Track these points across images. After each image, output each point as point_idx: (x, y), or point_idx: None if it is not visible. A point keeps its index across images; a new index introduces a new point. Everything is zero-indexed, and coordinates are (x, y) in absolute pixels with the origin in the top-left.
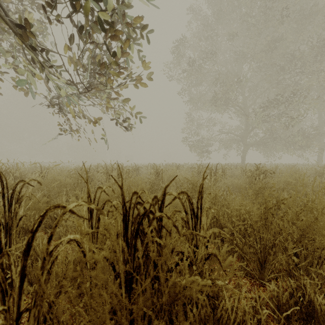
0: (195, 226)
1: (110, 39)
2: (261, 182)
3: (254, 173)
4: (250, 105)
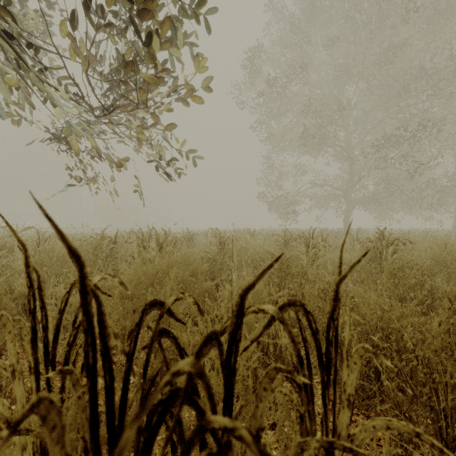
0: (323, 393)
1: (141, 18)
2: (401, 260)
3: (377, 244)
4: (356, 144)
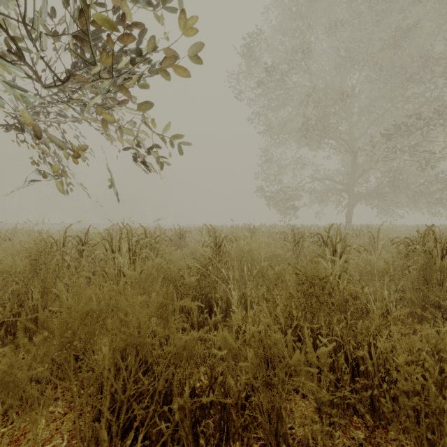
0: None
1: None
2: None
3: (429, 247)
4: (359, 136)
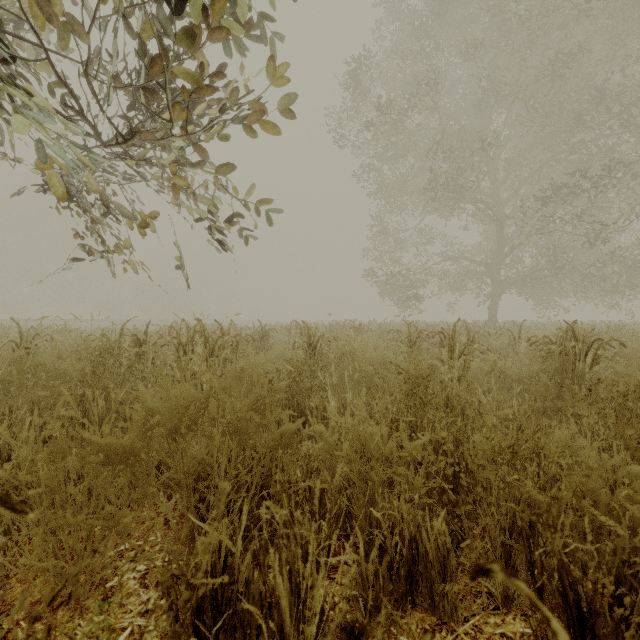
0: None
1: None
2: (637, 379)
3: (566, 348)
4: (506, 199)
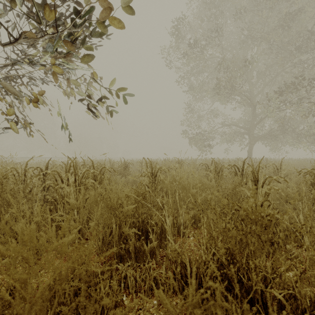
0: None
1: None
2: None
3: None
4: (257, 93)
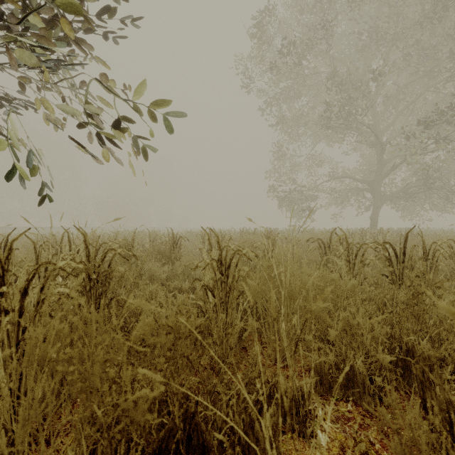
0: None
1: None
2: None
3: None
4: (385, 128)
